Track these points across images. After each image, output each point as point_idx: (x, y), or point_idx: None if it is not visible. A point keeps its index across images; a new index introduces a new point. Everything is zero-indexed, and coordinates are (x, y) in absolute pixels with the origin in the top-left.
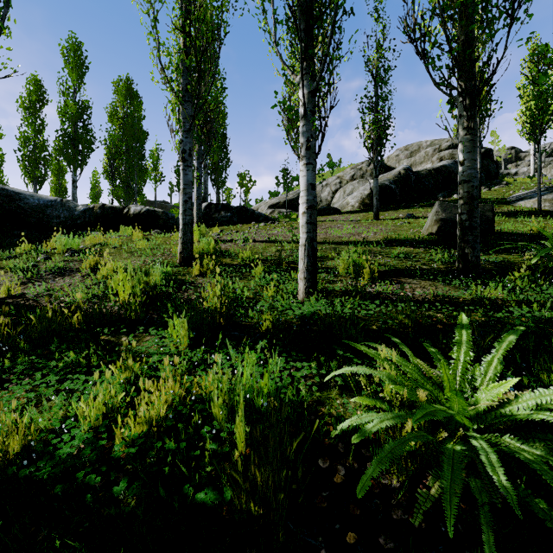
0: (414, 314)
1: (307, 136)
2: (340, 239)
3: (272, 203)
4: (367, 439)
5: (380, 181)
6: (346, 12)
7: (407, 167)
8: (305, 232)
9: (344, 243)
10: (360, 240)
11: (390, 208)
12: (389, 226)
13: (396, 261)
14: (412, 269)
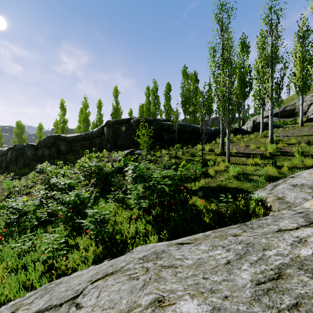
0: None
1: None
2: None
3: (266, 115)
4: None
5: None
6: None
7: None
8: None
9: None
10: None
11: None
12: None
13: None
14: None
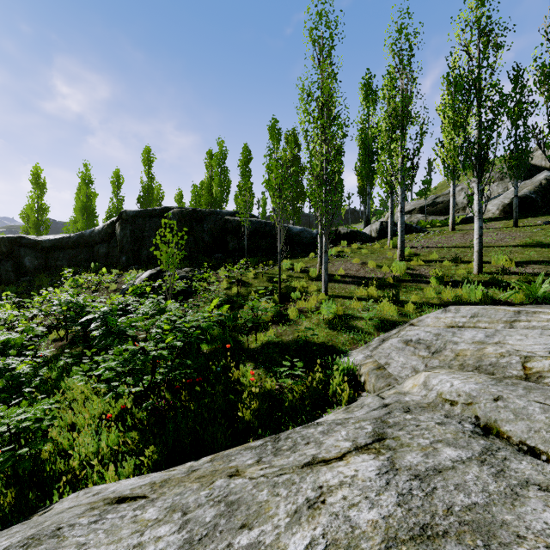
0: (530, 276)
1: (478, 207)
2: (488, 244)
3: (408, 210)
4: (509, 299)
5: (520, 193)
6: (498, 158)
7: (549, 174)
8: (477, 246)
9: (491, 246)
10: (503, 245)
11: (529, 215)
12: (526, 233)
13: (527, 257)
14: (536, 260)
